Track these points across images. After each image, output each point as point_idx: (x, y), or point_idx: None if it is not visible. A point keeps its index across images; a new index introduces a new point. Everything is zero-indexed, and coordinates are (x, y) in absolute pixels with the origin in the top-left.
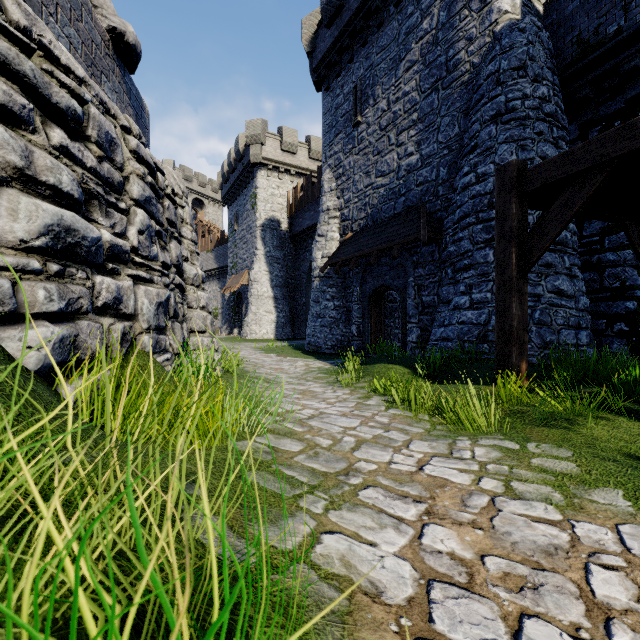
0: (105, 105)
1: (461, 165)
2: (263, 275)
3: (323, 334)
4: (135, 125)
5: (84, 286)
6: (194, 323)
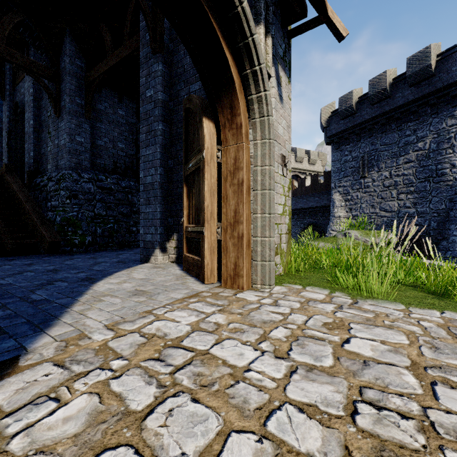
0: None
1: (449, 228)
2: None
3: None
4: None
5: None
6: None
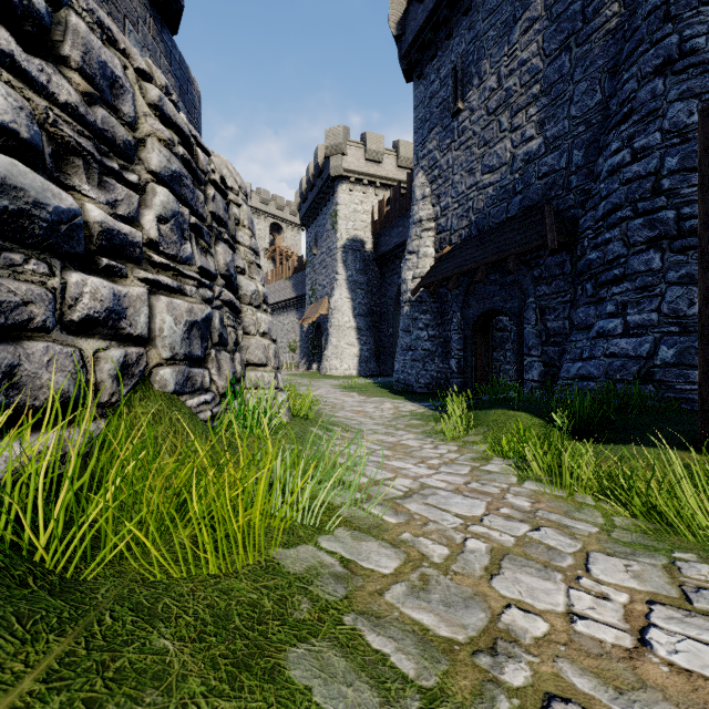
0: (107, 31)
1: (606, 142)
2: (344, 303)
3: (414, 370)
4: (160, 74)
5: (44, 286)
6: (252, 354)
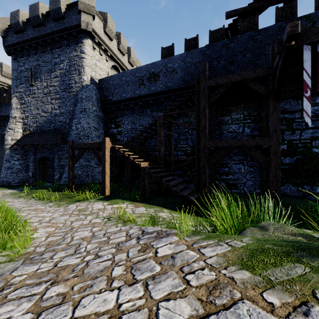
0: None
1: (72, 121)
2: None
3: (12, 176)
4: None
5: None
6: None
